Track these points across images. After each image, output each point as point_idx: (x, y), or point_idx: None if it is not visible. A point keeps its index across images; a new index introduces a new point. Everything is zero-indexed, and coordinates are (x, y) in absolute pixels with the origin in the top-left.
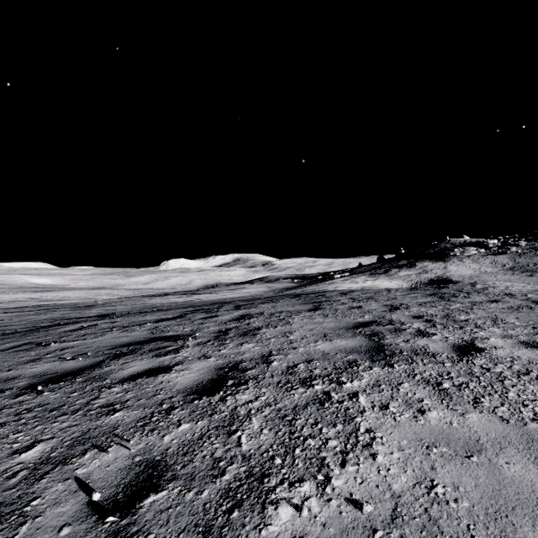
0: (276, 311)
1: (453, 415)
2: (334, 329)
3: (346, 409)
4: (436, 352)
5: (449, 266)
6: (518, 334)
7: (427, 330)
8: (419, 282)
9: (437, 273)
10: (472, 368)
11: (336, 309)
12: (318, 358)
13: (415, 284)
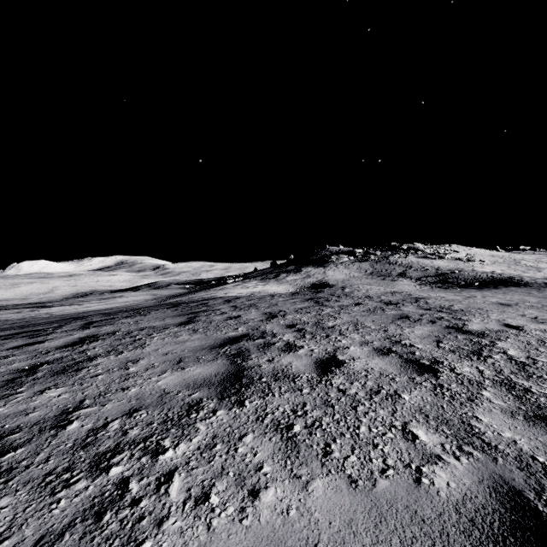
0: (136, 328)
1: (294, 490)
2: (196, 351)
3: (137, 521)
4: (298, 373)
5: (327, 271)
6: (373, 339)
7: (296, 343)
8: (304, 286)
9: (318, 278)
10: (330, 392)
11: (211, 321)
12: (149, 404)
13: (300, 288)
